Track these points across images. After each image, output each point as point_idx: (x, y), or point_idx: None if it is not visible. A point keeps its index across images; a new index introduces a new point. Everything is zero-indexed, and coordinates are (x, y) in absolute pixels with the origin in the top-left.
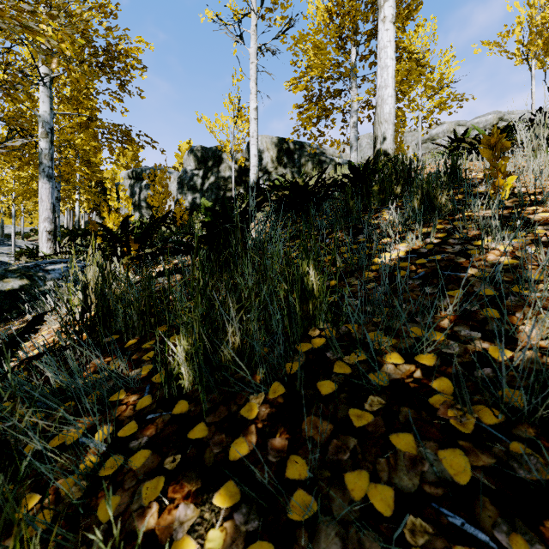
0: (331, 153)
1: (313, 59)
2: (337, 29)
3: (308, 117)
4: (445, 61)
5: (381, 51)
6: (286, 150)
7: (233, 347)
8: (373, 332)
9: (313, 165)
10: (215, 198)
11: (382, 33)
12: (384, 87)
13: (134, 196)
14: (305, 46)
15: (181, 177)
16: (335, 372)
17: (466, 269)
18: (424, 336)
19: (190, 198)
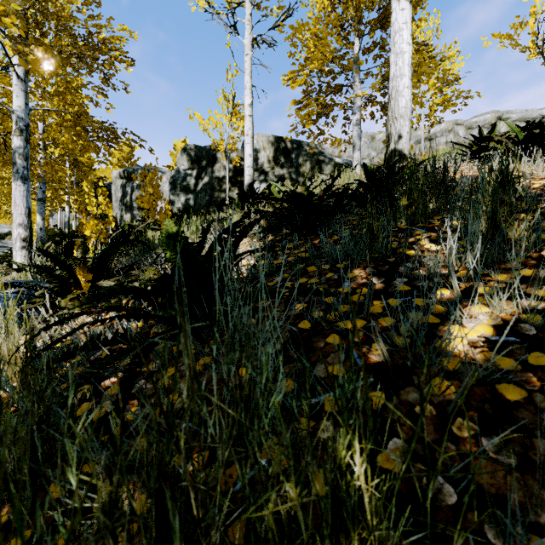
0: (330, 152)
1: (313, 51)
2: (340, 17)
3: (307, 113)
4: (450, 56)
5: (395, 35)
6: (284, 149)
7: None
8: None
9: (311, 165)
10: (209, 199)
11: (396, 13)
12: (399, 77)
13: (125, 196)
14: (305, 36)
15: (174, 178)
16: None
17: None
18: None
19: (183, 199)
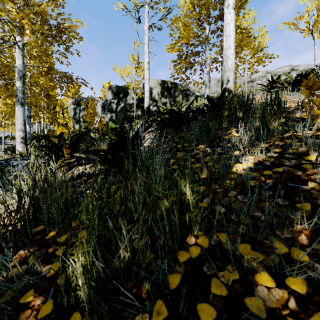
0: (193, 89)
1: (183, 32)
2: (197, 14)
3: (180, 67)
4: (261, 34)
5: (226, 26)
6: (166, 87)
7: (123, 259)
8: (241, 244)
9: (182, 97)
10: (124, 116)
11: (226, 14)
12: (228, 49)
13: (76, 114)
14: (178, 25)
15: (104, 104)
16: (212, 292)
17: (305, 182)
18: (287, 253)
19: (109, 116)
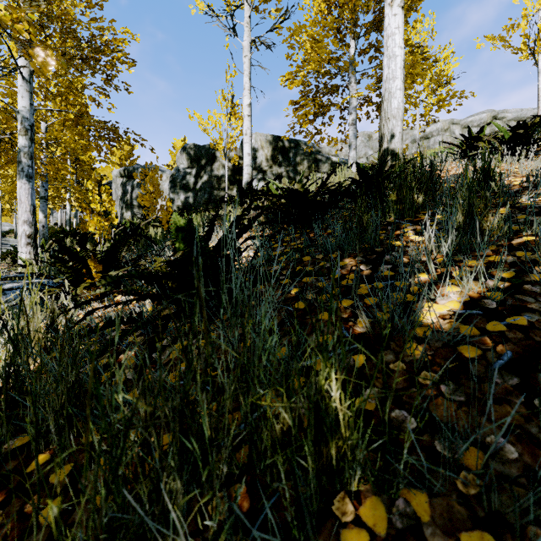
0: (327, 151)
1: (310, 52)
2: (336, 20)
3: (304, 113)
4: (445, 57)
5: (388, 39)
6: (281, 148)
7: None
8: (469, 532)
9: (309, 164)
10: (208, 197)
11: (389, 18)
12: (392, 79)
13: (126, 194)
14: (302, 39)
15: (173, 176)
16: None
17: None
18: None
19: (183, 197)
